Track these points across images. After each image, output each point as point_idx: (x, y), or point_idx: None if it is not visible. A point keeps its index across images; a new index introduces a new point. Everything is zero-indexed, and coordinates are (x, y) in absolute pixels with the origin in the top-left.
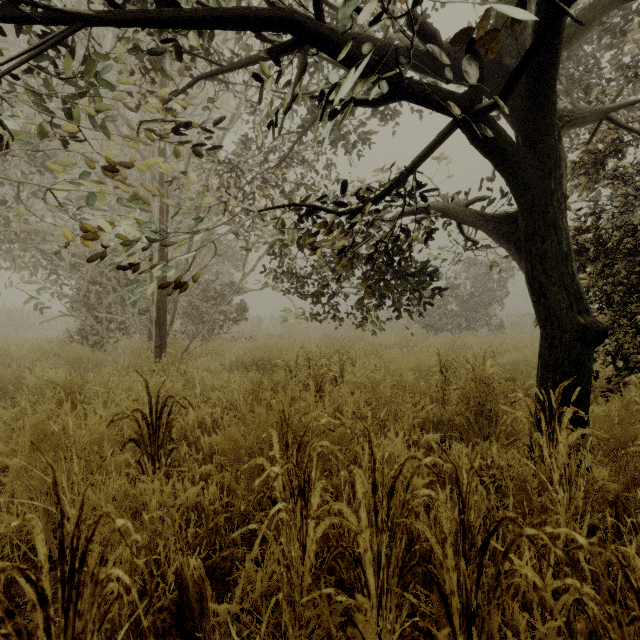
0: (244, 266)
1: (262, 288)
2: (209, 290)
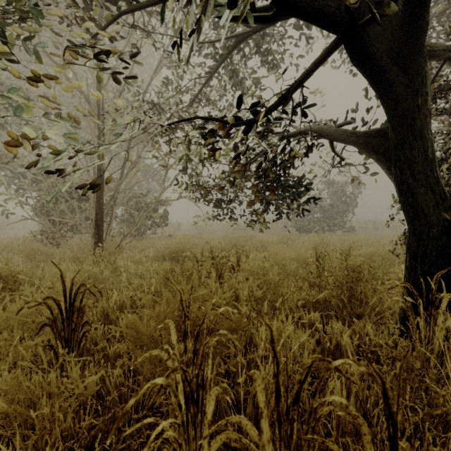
0: (164, 182)
1: (178, 199)
2: (140, 202)
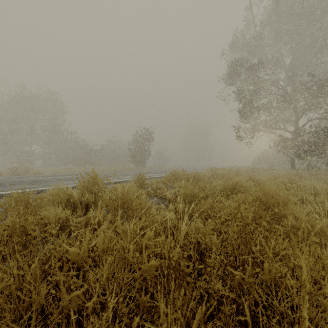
0: None
1: None
2: None
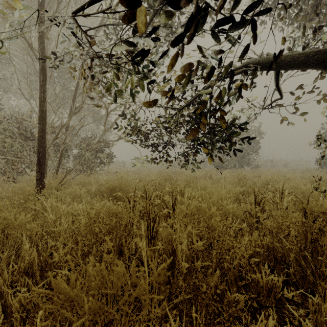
0: (105, 124)
1: (118, 140)
2: (90, 144)
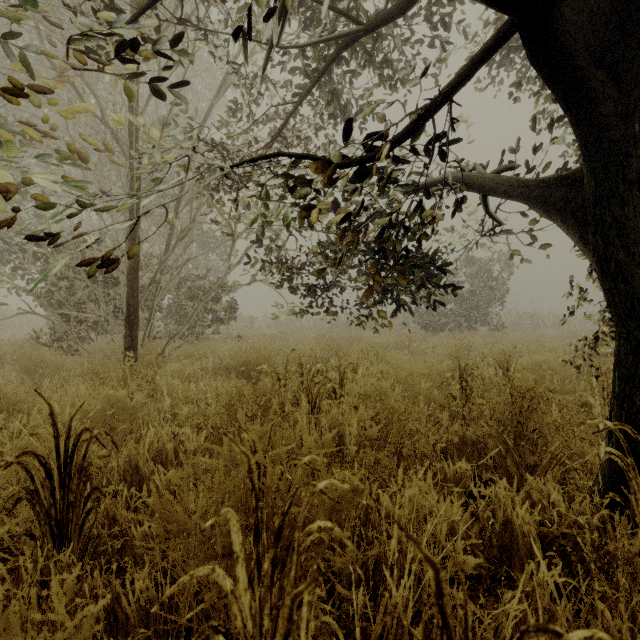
0: (229, 258)
1: (250, 283)
2: (196, 287)
